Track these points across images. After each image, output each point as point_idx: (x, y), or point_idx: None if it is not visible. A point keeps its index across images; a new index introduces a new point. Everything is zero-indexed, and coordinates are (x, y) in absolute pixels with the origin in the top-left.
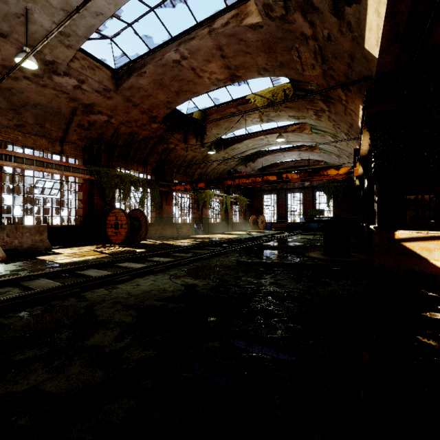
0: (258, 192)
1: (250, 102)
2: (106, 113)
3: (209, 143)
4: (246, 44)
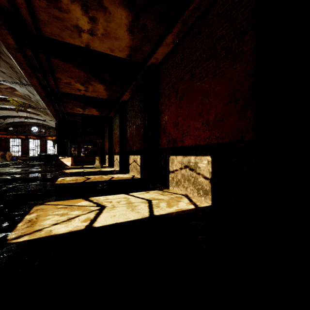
0: None
1: (10, 102)
2: None
3: None
4: (14, 94)
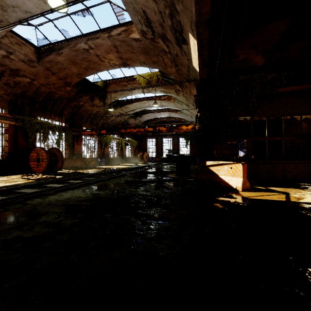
0: (143, 136)
1: (136, 80)
2: (29, 76)
3: (109, 103)
4: (132, 47)
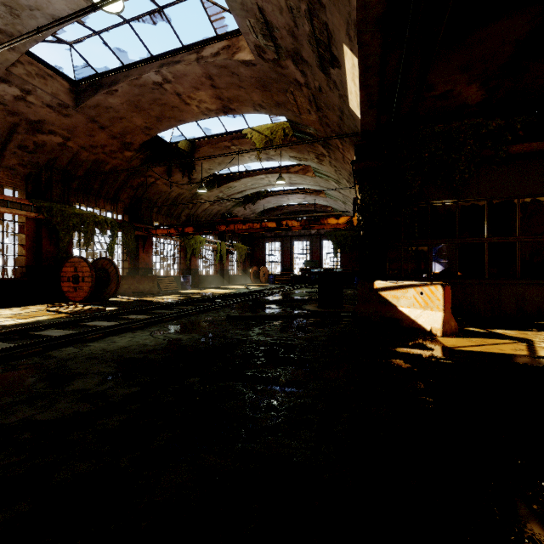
0: (259, 238)
1: (247, 138)
2: (61, 133)
3: (199, 179)
4: (239, 78)
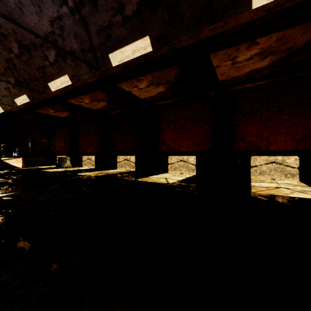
0: None
1: None
2: None
3: None
4: None
